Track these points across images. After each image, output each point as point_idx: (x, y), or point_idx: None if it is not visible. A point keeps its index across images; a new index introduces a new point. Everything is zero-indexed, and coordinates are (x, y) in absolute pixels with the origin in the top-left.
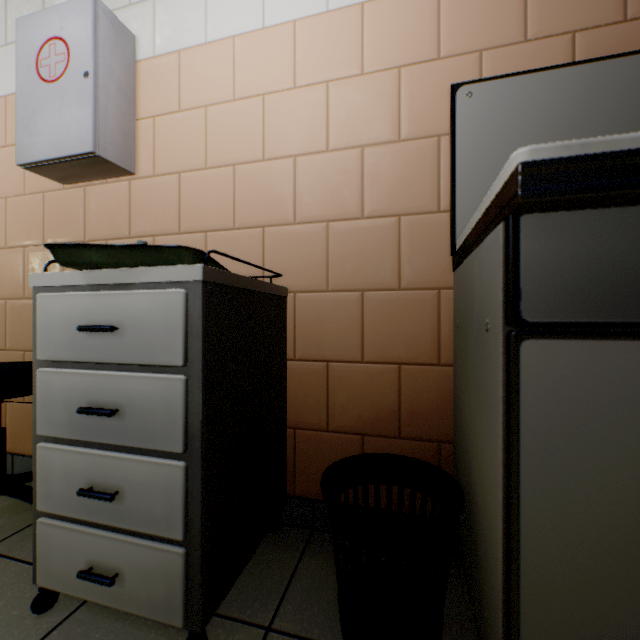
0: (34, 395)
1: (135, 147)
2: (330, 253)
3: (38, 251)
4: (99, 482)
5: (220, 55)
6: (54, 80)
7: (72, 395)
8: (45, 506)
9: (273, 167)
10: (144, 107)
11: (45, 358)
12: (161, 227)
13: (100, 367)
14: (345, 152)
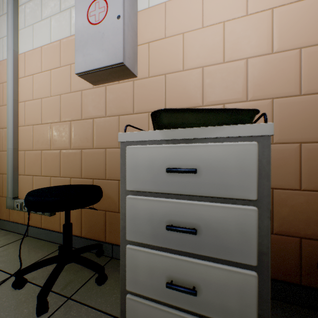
0: (120, 212)
1: (137, 61)
2: (274, 119)
3: (78, 123)
4: (177, 278)
5: (193, 1)
6: (98, 23)
7: (154, 215)
8: (132, 288)
9: (230, 66)
10: (142, 37)
11: (132, 189)
12: (153, 107)
13: (174, 196)
14: (286, 53)
